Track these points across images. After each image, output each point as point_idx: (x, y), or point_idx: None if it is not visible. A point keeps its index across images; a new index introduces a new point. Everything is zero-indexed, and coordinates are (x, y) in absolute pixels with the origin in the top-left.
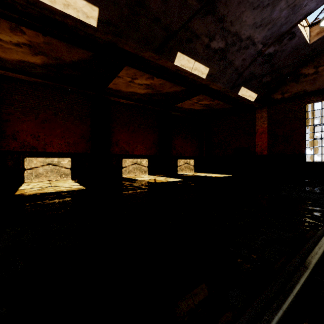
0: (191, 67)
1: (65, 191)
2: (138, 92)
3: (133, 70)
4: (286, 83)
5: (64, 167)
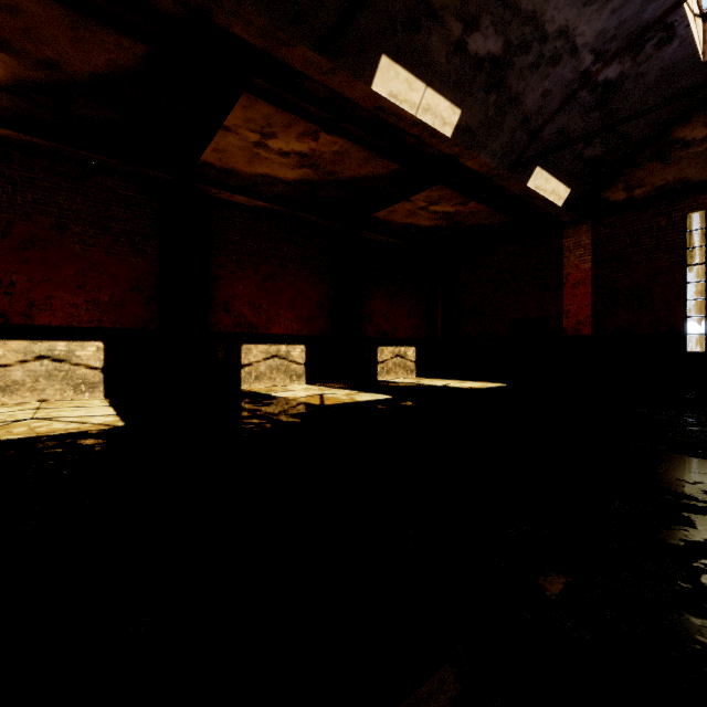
0: (415, 103)
1: (58, 434)
2: (280, 178)
3: (263, 109)
4: (638, 163)
5: (85, 366)
